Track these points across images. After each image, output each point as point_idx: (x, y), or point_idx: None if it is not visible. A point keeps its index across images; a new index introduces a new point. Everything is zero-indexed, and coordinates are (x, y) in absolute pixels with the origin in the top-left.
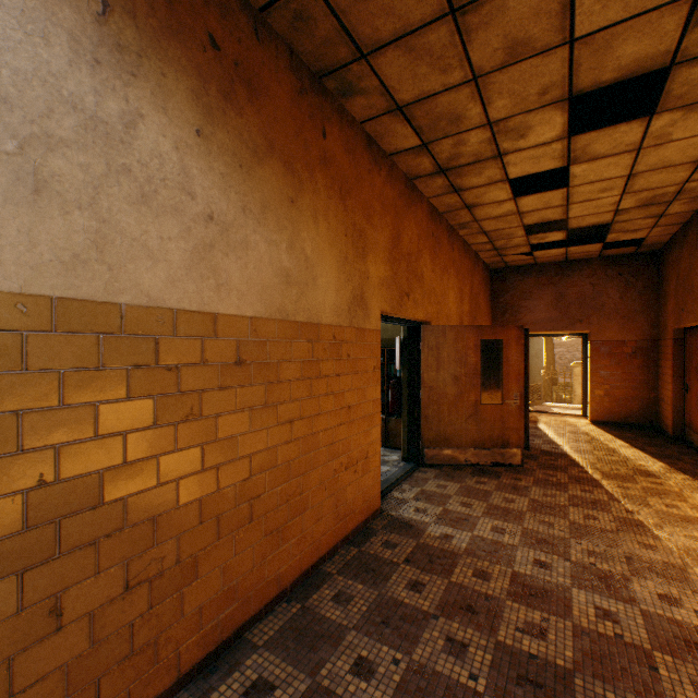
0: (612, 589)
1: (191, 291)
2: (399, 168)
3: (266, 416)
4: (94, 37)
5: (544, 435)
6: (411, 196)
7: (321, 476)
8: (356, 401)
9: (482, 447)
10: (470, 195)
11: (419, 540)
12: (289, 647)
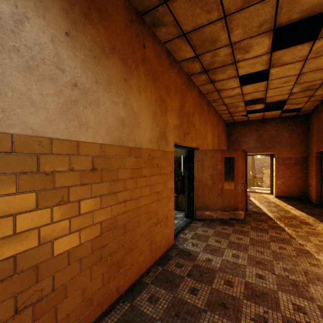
0: (299, 292)
1: (62, 127)
2: (183, 69)
3: (110, 199)
4: None
5: (253, 203)
6: (189, 84)
7: (142, 230)
8: (161, 189)
9: (225, 210)
10: (219, 84)
11: (194, 262)
12: None
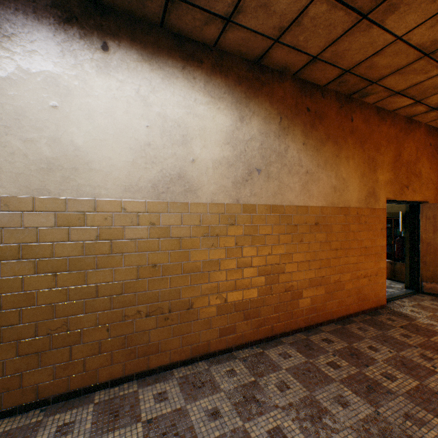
0: None
1: (301, 199)
2: (400, 115)
3: (326, 245)
4: (278, 130)
5: None
6: (410, 127)
7: (350, 276)
8: (369, 245)
9: None
10: None
11: (410, 322)
12: (337, 335)
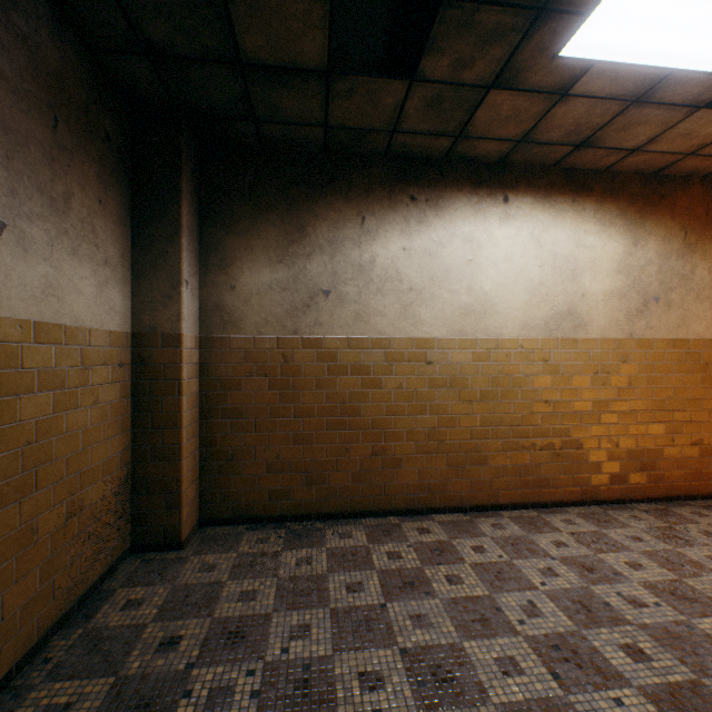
0: None
1: None
2: None
3: None
4: (681, 248)
5: None
6: None
7: None
8: None
9: None
10: None
11: None
12: None
